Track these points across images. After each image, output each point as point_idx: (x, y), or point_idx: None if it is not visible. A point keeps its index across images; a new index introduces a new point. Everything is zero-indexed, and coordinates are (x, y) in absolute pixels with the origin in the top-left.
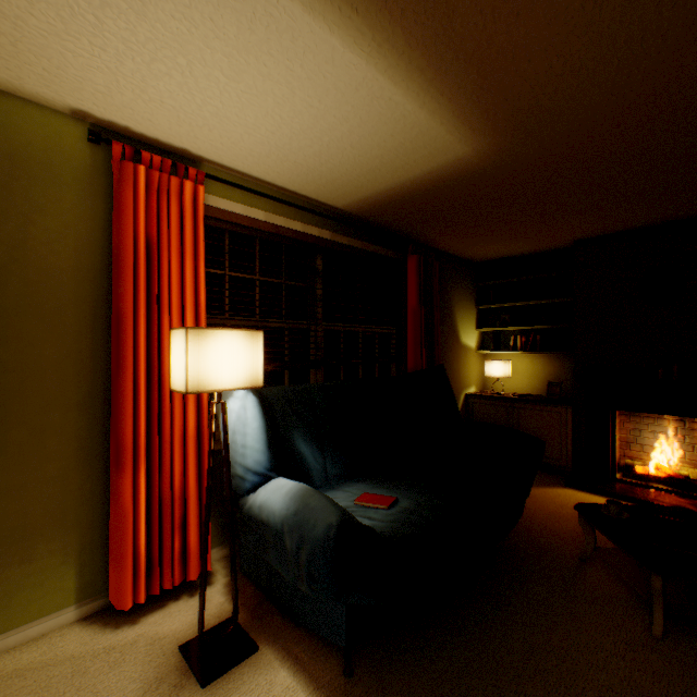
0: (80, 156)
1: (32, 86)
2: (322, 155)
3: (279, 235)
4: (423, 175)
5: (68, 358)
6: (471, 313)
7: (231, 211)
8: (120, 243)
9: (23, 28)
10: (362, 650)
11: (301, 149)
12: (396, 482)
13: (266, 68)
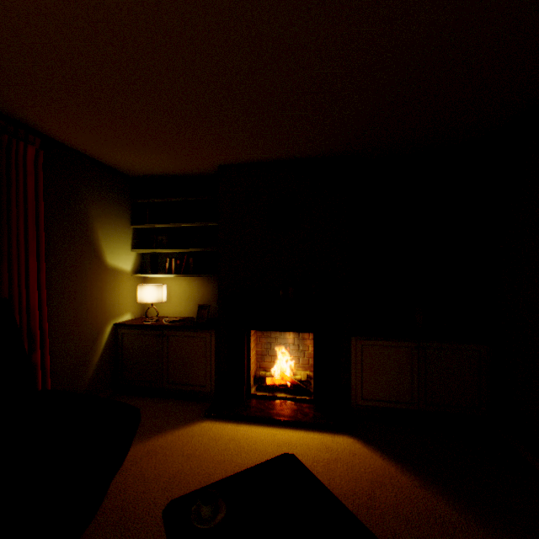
0: None
1: None
2: None
3: None
4: None
5: None
6: (124, 231)
7: None
8: None
9: None
10: None
11: None
12: None
13: None
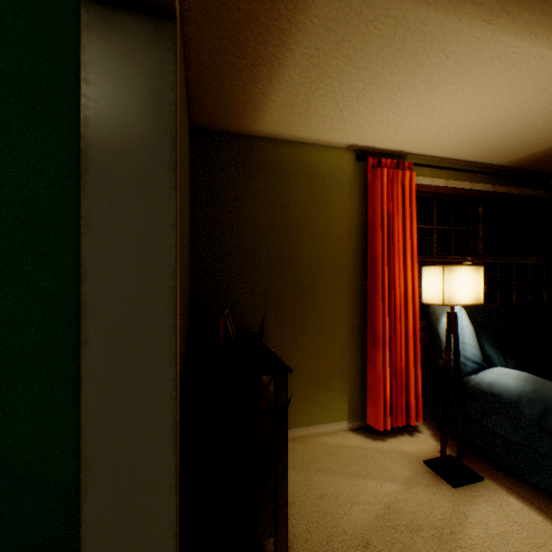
0: (348, 169)
1: (336, 139)
2: (510, 132)
3: (450, 194)
4: None
5: (343, 283)
6: None
7: (422, 184)
8: (373, 216)
9: (356, 115)
10: None
11: (492, 132)
12: None
13: (499, 91)
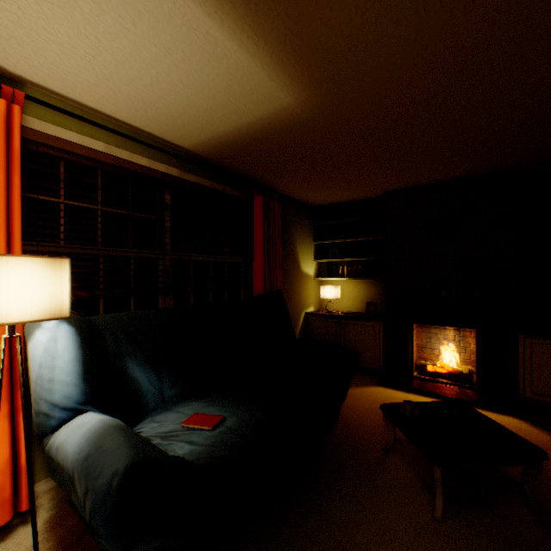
0: None
1: None
2: (155, 89)
3: (124, 168)
4: (256, 122)
5: None
6: (310, 247)
7: (64, 139)
8: None
9: None
10: None
11: (131, 80)
12: (230, 399)
13: None
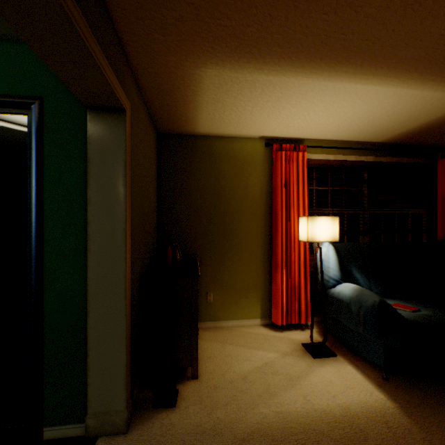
0: (261, 152)
1: (250, 134)
2: (368, 123)
3: (340, 165)
4: (443, 116)
5: (257, 227)
6: None
7: (316, 159)
8: (275, 183)
9: (255, 121)
10: (393, 374)
11: (355, 124)
12: (420, 304)
13: (341, 105)
